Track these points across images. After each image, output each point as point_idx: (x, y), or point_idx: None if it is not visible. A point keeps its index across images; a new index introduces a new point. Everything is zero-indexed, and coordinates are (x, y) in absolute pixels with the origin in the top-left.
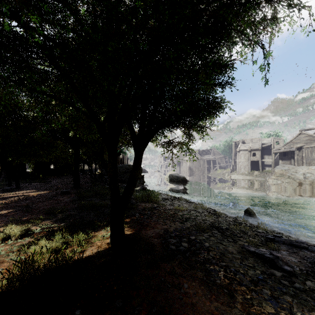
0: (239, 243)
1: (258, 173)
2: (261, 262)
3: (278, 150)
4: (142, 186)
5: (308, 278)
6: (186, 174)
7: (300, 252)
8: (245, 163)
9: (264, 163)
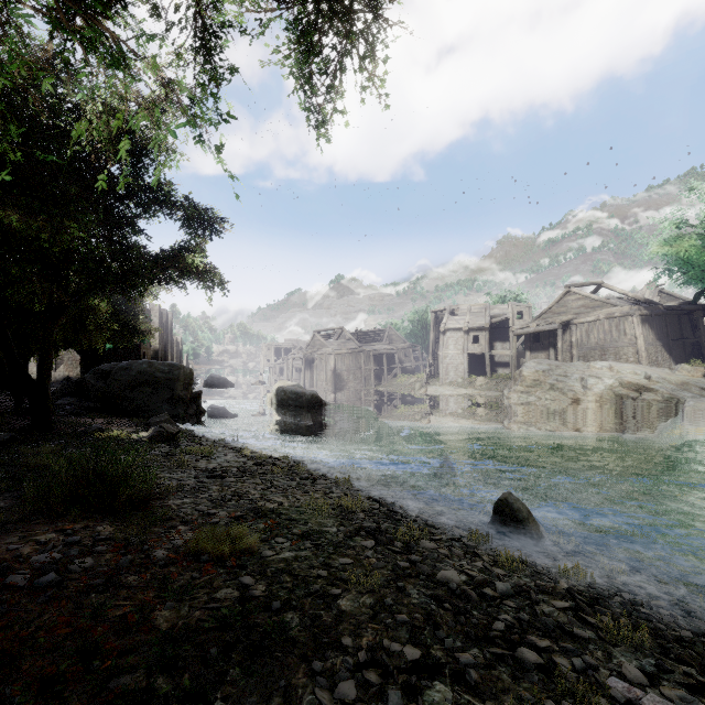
0: None
1: (484, 381)
2: None
3: (525, 330)
4: (161, 425)
5: None
6: (326, 389)
7: None
8: (457, 358)
9: (494, 360)
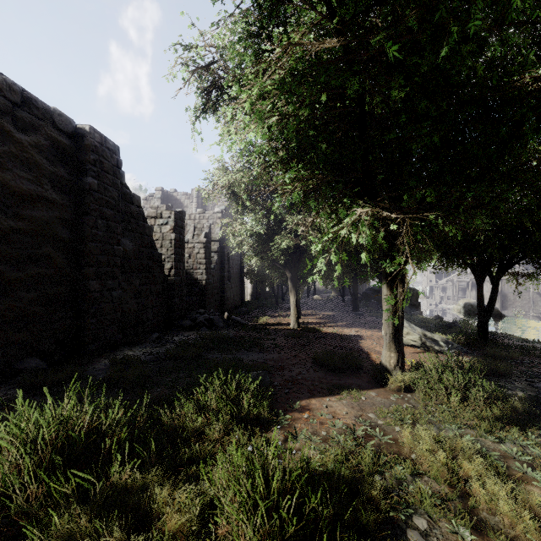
0: None
1: None
2: None
3: None
4: (438, 315)
5: None
6: None
7: None
8: None
9: None
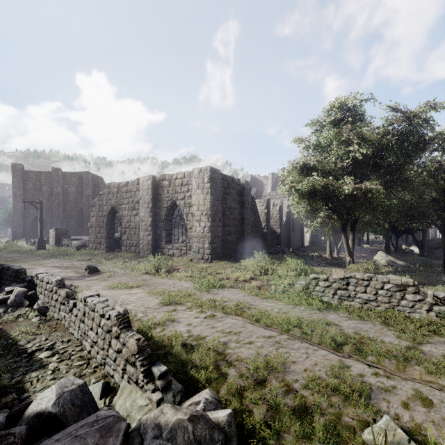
0: None
1: None
2: None
3: None
4: None
5: None
6: None
7: None
8: None
9: None
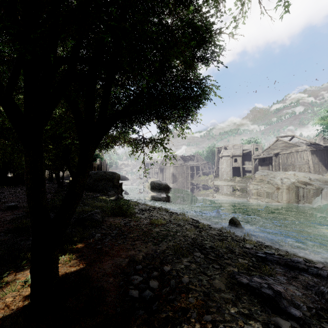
0: (227, 269)
1: (239, 179)
2: (259, 301)
3: (258, 156)
4: (118, 195)
5: (323, 325)
6: (169, 181)
7: (300, 276)
8: (227, 169)
9: (244, 169)
